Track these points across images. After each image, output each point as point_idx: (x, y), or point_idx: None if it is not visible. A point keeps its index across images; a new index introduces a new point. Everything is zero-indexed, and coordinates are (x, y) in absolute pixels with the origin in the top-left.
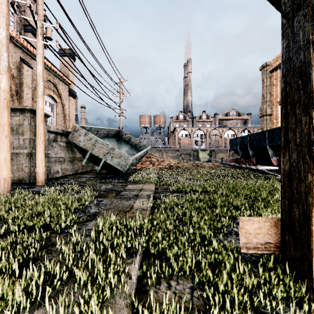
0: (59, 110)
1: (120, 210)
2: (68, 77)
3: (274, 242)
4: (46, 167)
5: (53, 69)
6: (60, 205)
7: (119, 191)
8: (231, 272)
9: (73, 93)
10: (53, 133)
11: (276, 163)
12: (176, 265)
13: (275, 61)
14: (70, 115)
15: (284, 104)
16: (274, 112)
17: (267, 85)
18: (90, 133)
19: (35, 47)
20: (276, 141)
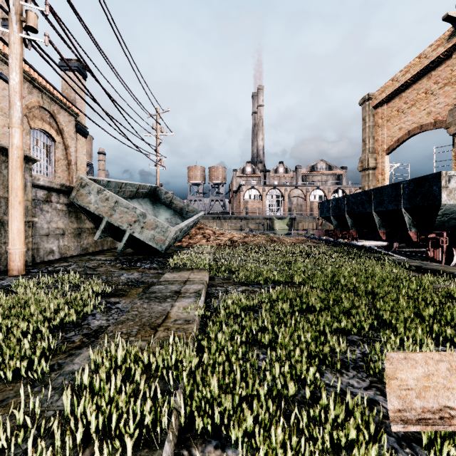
0: (59, 155)
1: (144, 323)
2: (75, 103)
3: None
4: (31, 243)
5: (50, 89)
6: (31, 316)
7: (150, 283)
8: None
9: (83, 129)
10: (44, 189)
11: (385, 236)
12: None
13: (381, 92)
14: (79, 163)
15: None
16: (379, 165)
17: (370, 126)
18: (106, 190)
19: (8, 44)
20: (387, 204)
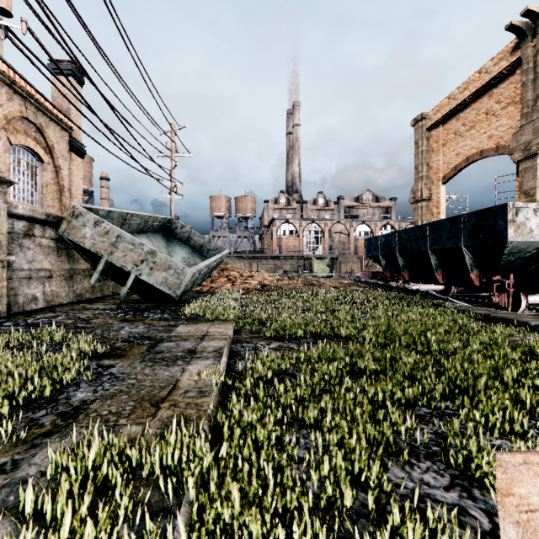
0: (48, 178)
1: (143, 396)
2: (68, 115)
3: None
4: (6, 289)
5: (35, 96)
6: None
7: (158, 339)
8: None
9: (79, 148)
10: (24, 220)
11: (443, 279)
12: None
13: (436, 111)
14: (73, 189)
15: None
16: (434, 196)
17: (423, 151)
18: (105, 222)
19: None
20: (445, 241)
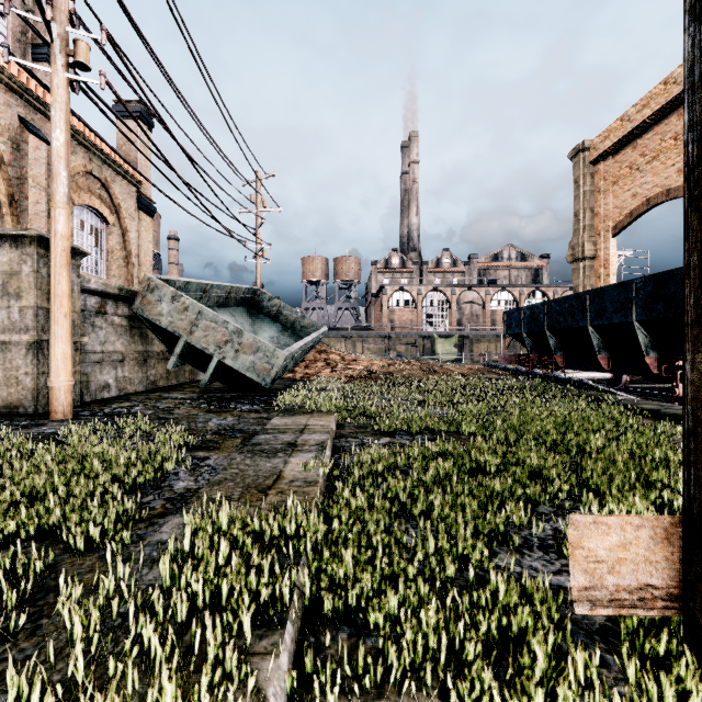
0: (114, 243)
1: (249, 484)
2: (136, 166)
3: (666, 585)
4: (79, 374)
5: (100, 147)
6: (96, 473)
7: (251, 432)
8: (549, 672)
9: (148, 205)
10: (96, 295)
11: (609, 364)
12: (397, 653)
13: (604, 138)
14: (142, 255)
15: (697, 203)
16: (601, 252)
17: (586, 192)
18: (184, 296)
19: (48, 88)
20: (610, 315)
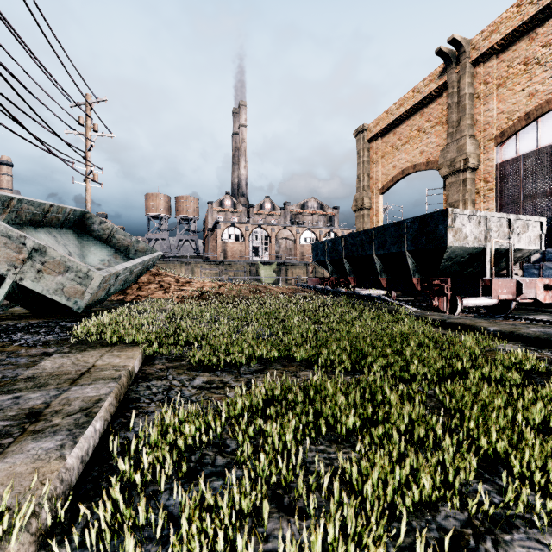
0: None
1: None
2: None
3: None
4: None
5: None
6: None
7: (2, 383)
8: None
9: None
10: None
11: (387, 284)
12: None
13: (376, 124)
14: None
15: None
16: (374, 205)
17: (365, 161)
18: None
19: None
20: (389, 246)
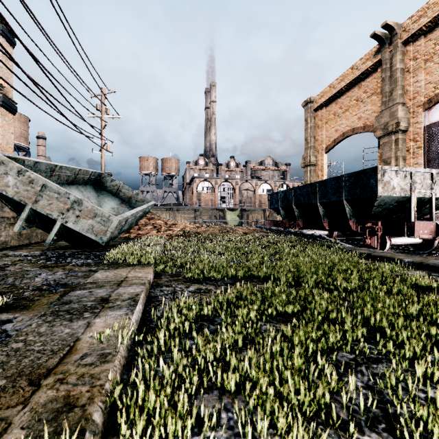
0: None
1: (22, 369)
2: None
3: None
4: None
5: None
6: None
7: (73, 286)
8: None
9: (9, 104)
10: None
11: (328, 226)
12: None
13: (321, 96)
14: (4, 142)
15: None
16: (319, 162)
17: (311, 127)
18: (29, 171)
19: None
20: (330, 196)
